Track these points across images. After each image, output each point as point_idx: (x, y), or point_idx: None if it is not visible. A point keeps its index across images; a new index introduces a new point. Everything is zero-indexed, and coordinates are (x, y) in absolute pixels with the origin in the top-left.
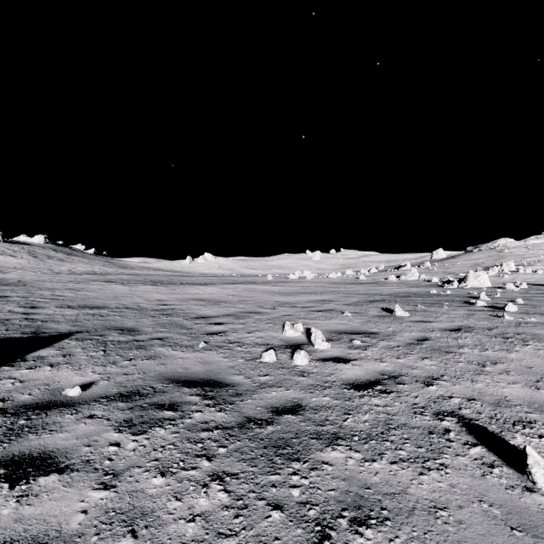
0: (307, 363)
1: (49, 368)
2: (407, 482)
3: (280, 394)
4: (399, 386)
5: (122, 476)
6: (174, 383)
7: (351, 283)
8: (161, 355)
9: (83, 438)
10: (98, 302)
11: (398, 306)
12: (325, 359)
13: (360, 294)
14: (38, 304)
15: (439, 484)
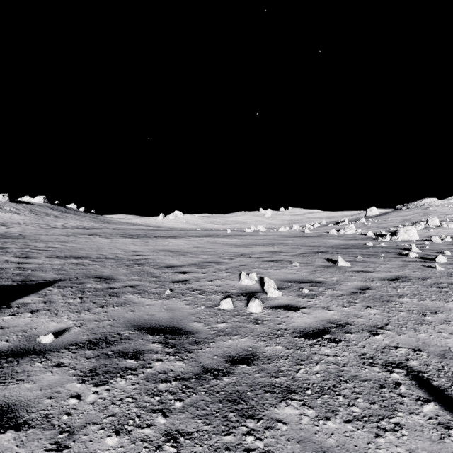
0: (260, 310)
1: (30, 314)
2: (364, 446)
3: (236, 342)
4: (346, 335)
5: (77, 434)
6: (139, 330)
7: (298, 236)
8: (131, 302)
9: (47, 388)
10: (82, 252)
11: (340, 257)
12: (277, 307)
13: (306, 246)
14: (32, 255)
15: (397, 448)
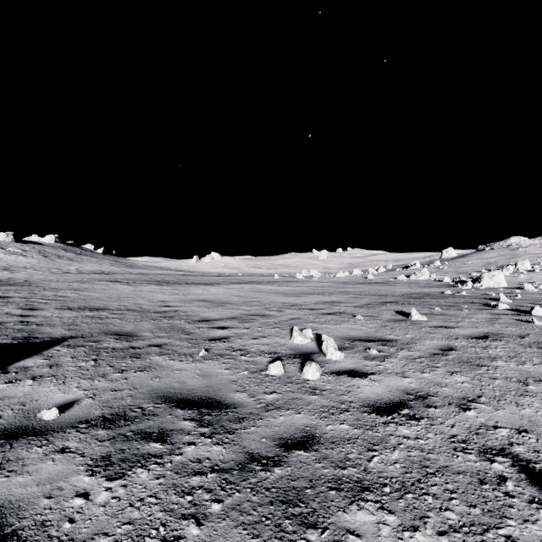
0: (318, 377)
1: (30, 382)
2: None
3: (289, 420)
4: (429, 410)
5: None
6: (167, 403)
7: (359, 283)
8: (157, 366)
9: (46, 483)
10: (99, 303)
11: (414, 309)
12: (339, 373)
13: (371, 295)
14: (38, 306)
15: None
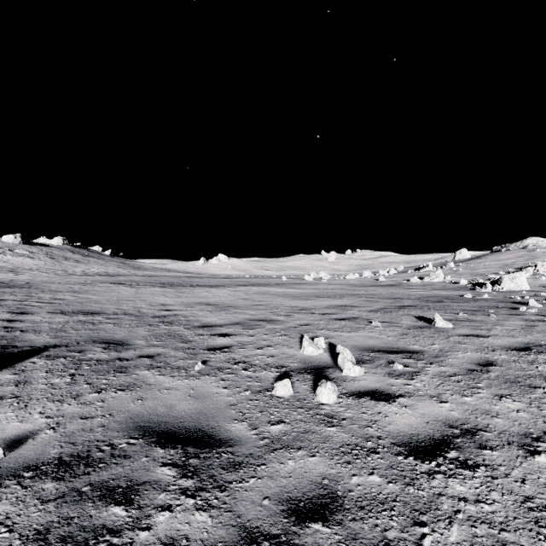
0: (335, 400)
1: None
2: None
3: (301, 466)
4: (484, 452)
5: None
6: (146, 437)
7: (371, 285)
8: (143, 383)
9: None
10: (96, 306)
11: (438, 315)
12: (360, 394)
13: (385, 298)
14: (30, 309)
15: None
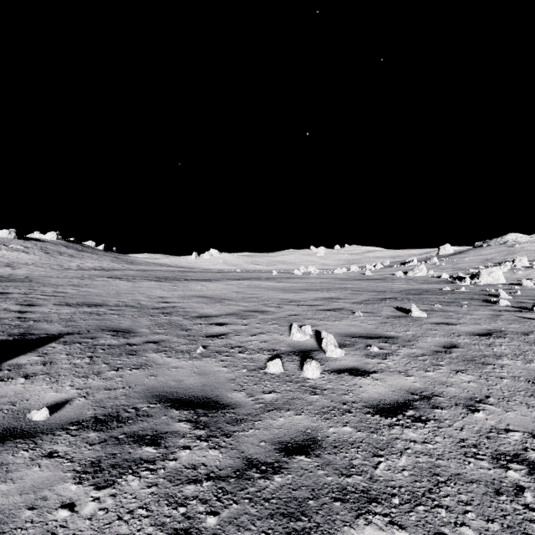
0: (319, 375)
1: (23, 380)
2: None
3: (289, 421)
4: (435, 411)
5: None
6: (162, 403)
7: (357, 279)
8: (153, 363)
9: (29, 492)
10: (98, 299)
11: (414, 306)
12: (340, 371)
13: (369, 291)
14: (36, 302)
15: None
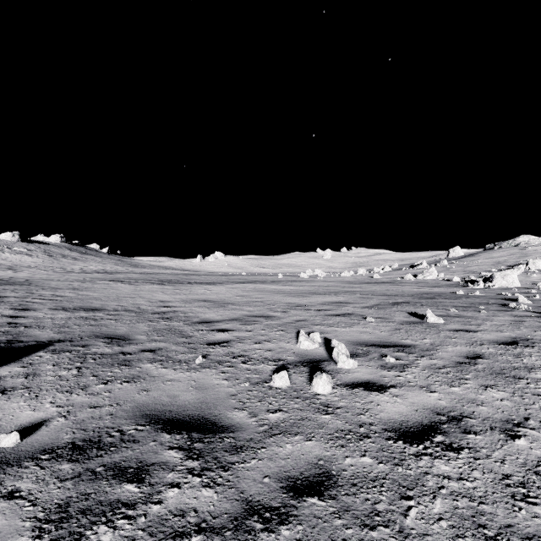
0: (330, 390)
1: None
2: None
3: (298, 449)
4: (468, 437)
5: None
6: (152, 424)
7: (366, 282)
8: (147, 376)
9: None
10: (96, 303)
11: (430, 311)
12: (354, 385)
13: (379, 295)
14: (32, 306)
15: None
